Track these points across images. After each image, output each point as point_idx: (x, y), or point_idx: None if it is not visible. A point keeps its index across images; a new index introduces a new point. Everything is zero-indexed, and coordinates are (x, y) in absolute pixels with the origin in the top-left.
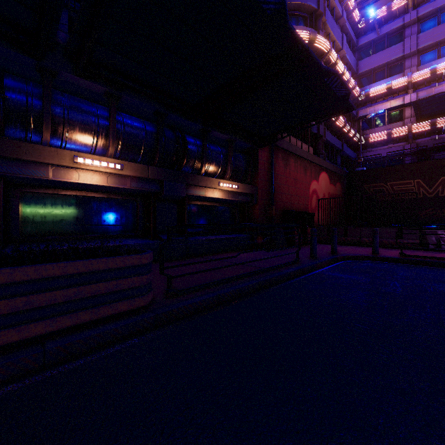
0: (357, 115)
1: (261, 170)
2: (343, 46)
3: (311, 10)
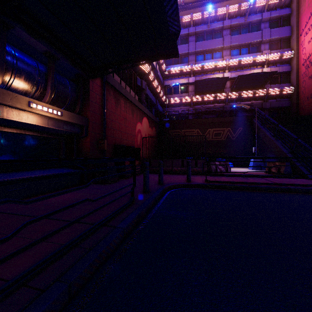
0: (164, 83)
1: (92, 102)
2: None
3: None
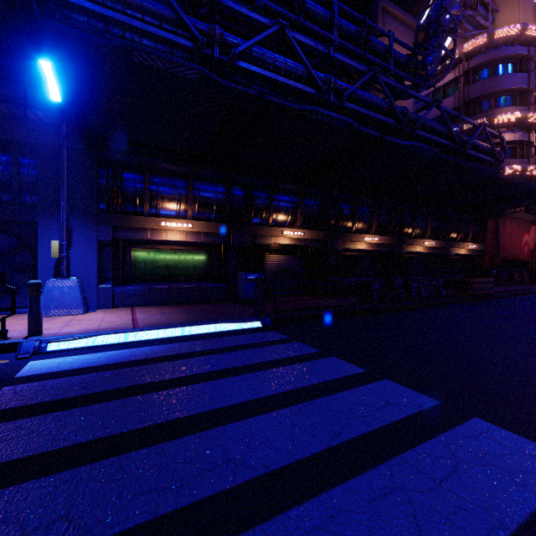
0: None
1: (488, 233)
2: None
3: (521, 90)
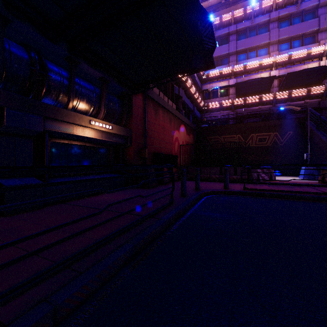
0: (202, 88)
1: (135, 115)
2: None
3: None
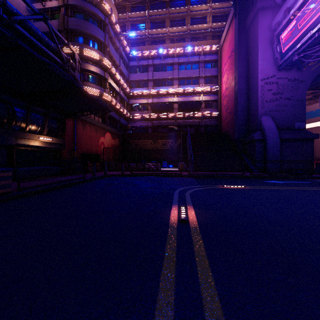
0: (129, 102)
1: (67, 130)
2: (120, 65)
3: (101, 41)
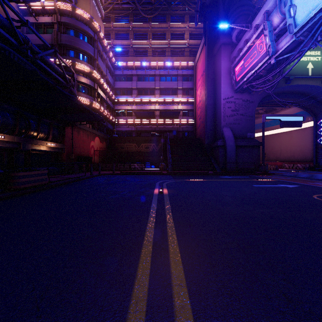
0: (114, 108)
1: (66, 137)
2: (107, 75)
3: (91, 56)
